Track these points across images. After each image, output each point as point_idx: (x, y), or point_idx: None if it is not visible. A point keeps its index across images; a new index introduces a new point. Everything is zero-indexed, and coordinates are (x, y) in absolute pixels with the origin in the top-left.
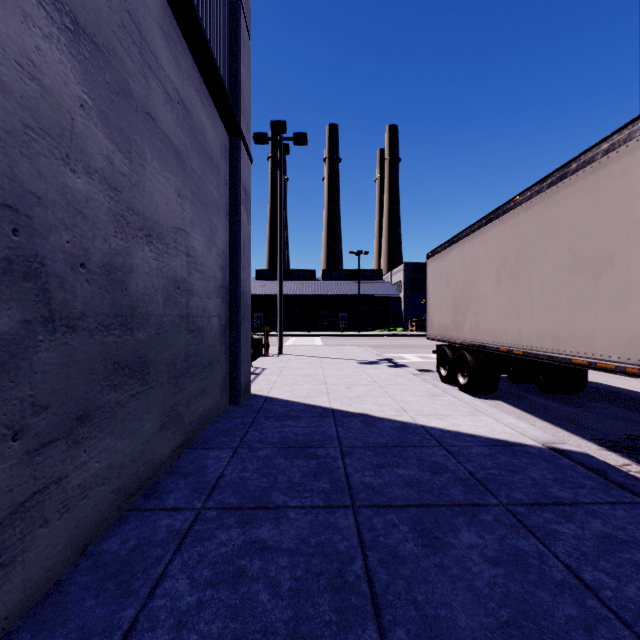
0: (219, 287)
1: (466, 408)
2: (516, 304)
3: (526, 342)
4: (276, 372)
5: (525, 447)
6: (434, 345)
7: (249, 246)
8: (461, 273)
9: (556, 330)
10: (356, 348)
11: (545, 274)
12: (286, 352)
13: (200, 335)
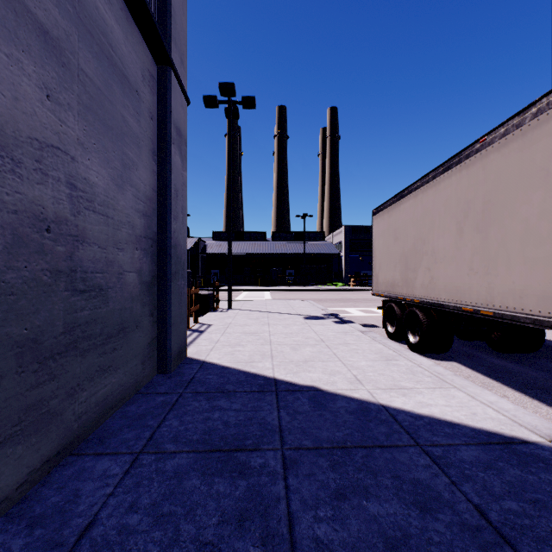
0: (139, 237)
1: (429, 377)
2: (484, 258)
3: (499, 302)
4: (221, 329)
5: (530, 447)
6: (373, 299)
7: (185, 194)
8: (412, 227)
9: (546, 288)
10: (302, 302)
11: (528, 221)
12: (235, 307)
13: (101, 296)
